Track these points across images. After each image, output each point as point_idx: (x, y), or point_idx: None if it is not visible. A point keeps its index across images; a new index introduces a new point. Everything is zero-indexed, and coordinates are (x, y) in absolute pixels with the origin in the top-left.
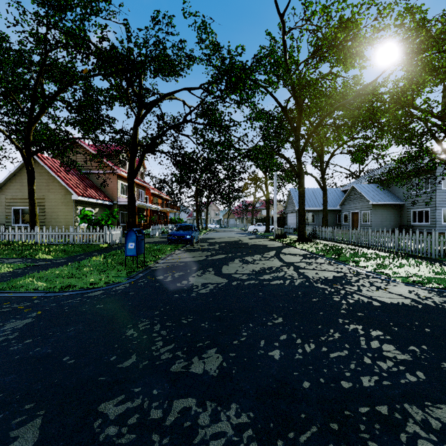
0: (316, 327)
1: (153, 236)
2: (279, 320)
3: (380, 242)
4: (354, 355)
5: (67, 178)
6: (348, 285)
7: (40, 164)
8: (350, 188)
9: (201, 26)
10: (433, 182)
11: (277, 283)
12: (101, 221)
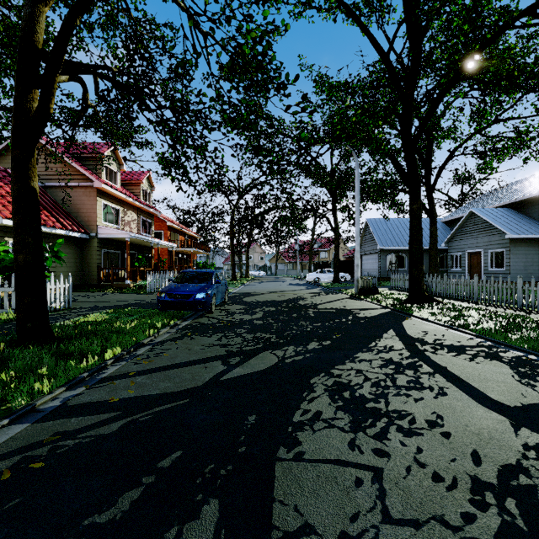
0: None
1: (156, 290)
2: None
3: None
4: None
5: None
6: None
7: None
8: (467, 215)
9: None
10: None
11: None
12: None
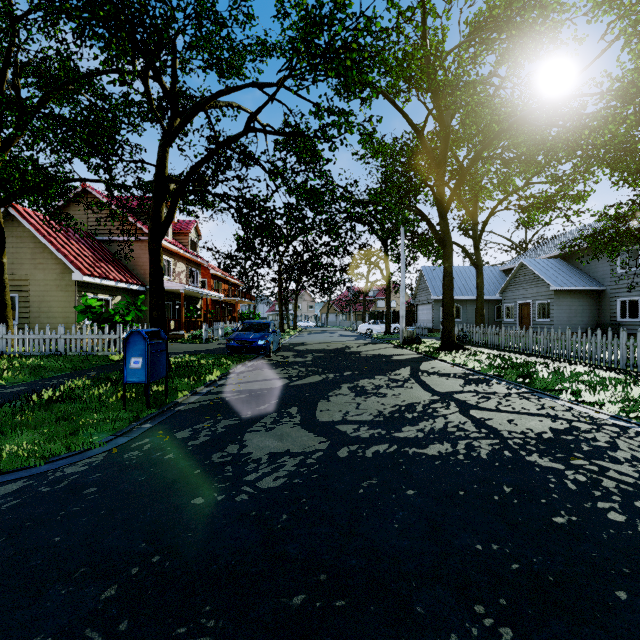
0: None
1: (209, 340)
2: None
3: (588, 351)
4: None
5: (68, 246)
6: (603, 459)
7: (21, 224)
8: (518, 265)
9: None
10: None
11: (440, 452)
12: (114, 317)
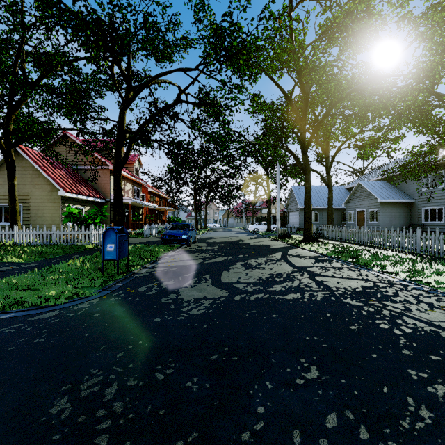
0: (381, 392)
1: (148, 236)
2: (314, 374)
3: (398, 242)
4: None
5: (55, 173)
6: (387, 301)
7: (24, 158)
8: (356, 185)
9: (198, 3)
10: None
11: (293, 297)
12: (88, 220)
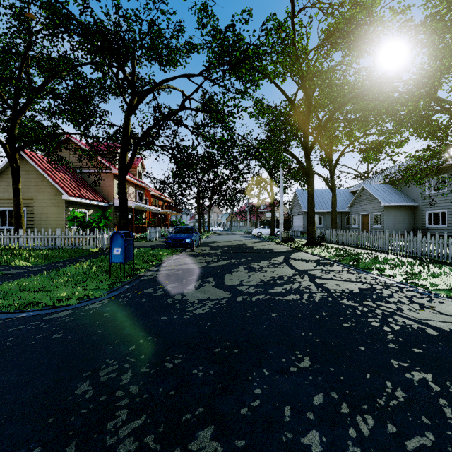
0: (364, 377)
1: (152, 239)
2: (306, 363)
3: (399, 246)
4: (448, 446)
5: (58, 177)
6: (381, 301)
7: (28, 162)
8: (360, 189)
9: (202, 9)
10: (451, 182)
11: (293, 298)
12: (92, 224)
